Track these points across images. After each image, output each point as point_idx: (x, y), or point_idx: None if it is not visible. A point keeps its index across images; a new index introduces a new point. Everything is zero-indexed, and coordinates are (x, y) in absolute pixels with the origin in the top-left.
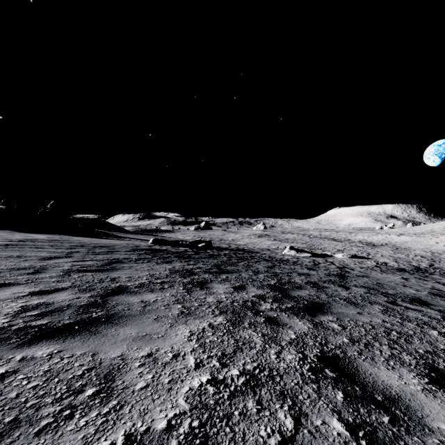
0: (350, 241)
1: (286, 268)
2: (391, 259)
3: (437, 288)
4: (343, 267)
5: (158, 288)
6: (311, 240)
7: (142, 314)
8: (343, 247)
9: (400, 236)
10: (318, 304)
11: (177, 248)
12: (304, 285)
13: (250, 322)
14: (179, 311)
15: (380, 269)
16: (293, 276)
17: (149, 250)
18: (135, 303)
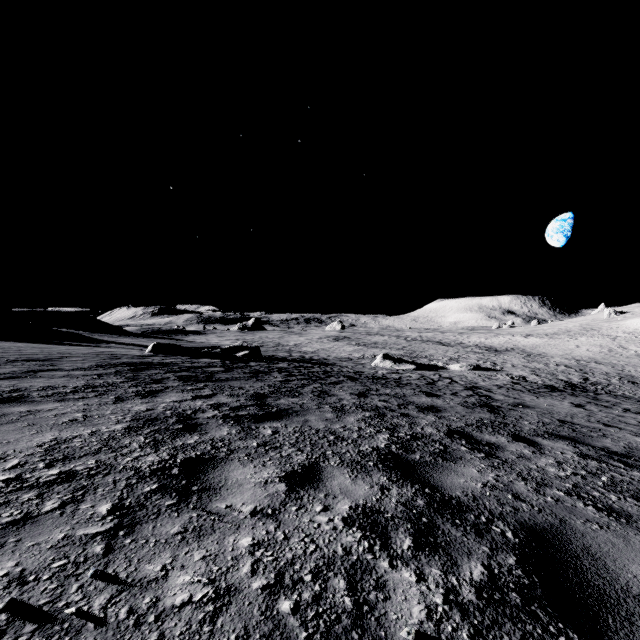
0: (464, 345)
1: (391, 394)
2: (527, 371)
3: None
4: (474, 387)
5: (2, 520)
6: (410, 344)
7: None
8: (457, 354)
9: (528, 338)
10: (549, 541)
11: (195, 360)
12: (450, 444)
13: None
14: None
15: (525, 388)
16: (412, 415)
17: (131, 366)
18: None
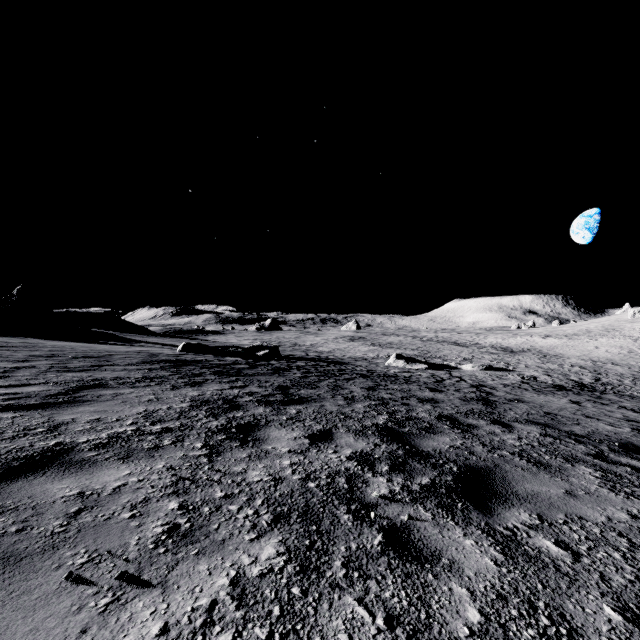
0: (479, 346)
1: (397, 389)
2: (540, 372)
3: (635, 419)
4: (480, 385)
5: (145, 447)
6: (425, 344)
7: (49, 550)
8: (471, 355)
9: (547, 339)
10: (479, 473)
11: (222, 358)
12: (436, 423)
13: (348, 557)
14: (166, 523)
15: (531, 387)
16: (412, 405)
17: (171, 362)
18: (58, 502)
